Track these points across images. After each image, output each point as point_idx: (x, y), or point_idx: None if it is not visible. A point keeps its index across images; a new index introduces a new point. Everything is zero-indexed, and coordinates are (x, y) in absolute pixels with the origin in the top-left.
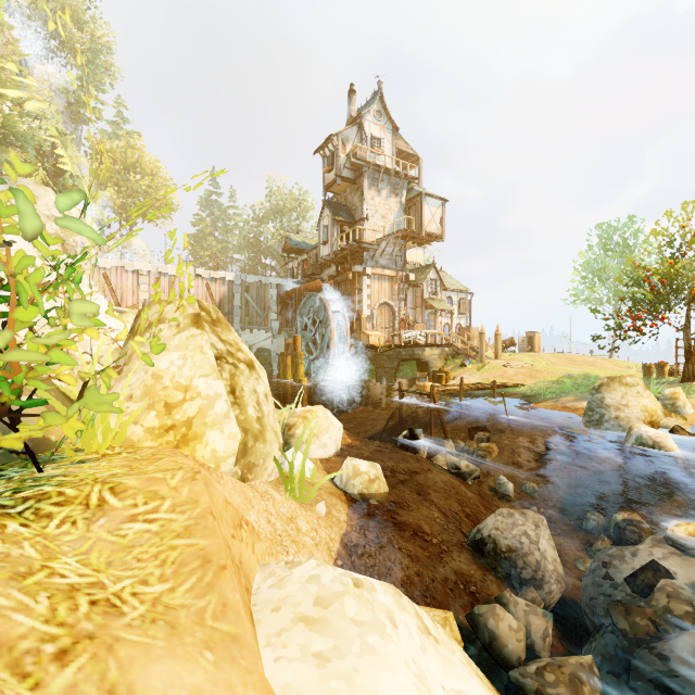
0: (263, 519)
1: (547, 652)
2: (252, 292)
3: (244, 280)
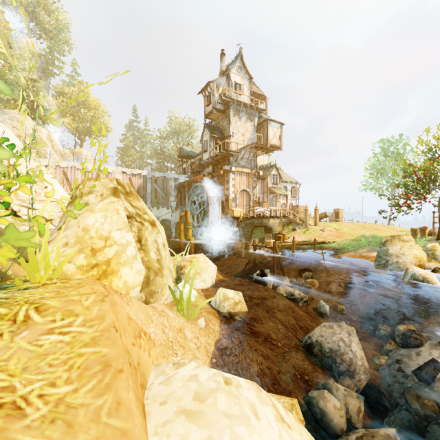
0: (159, 330)
1: (360, 423)
2: (158, 183)
3: (154, 175)
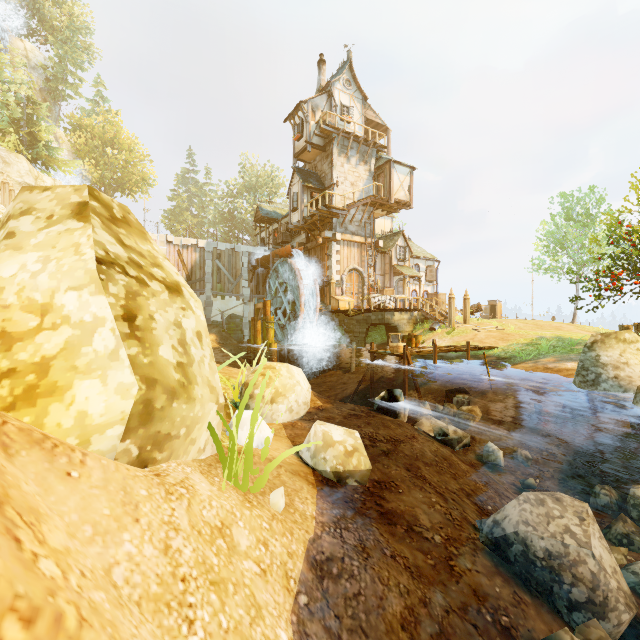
0: (152, 546)
1: None
2: (223, 260)
3: (216, 248)
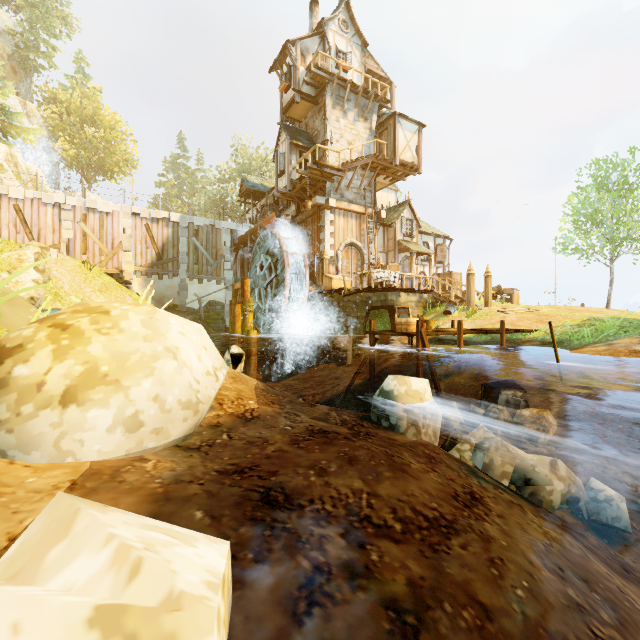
0: None
1: None
2: (201, 237)
3: (192, 223)
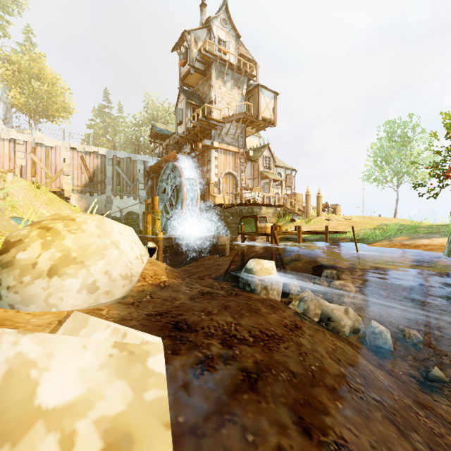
0: None
1: None
2: (122, 166)
3: (116, 156)
